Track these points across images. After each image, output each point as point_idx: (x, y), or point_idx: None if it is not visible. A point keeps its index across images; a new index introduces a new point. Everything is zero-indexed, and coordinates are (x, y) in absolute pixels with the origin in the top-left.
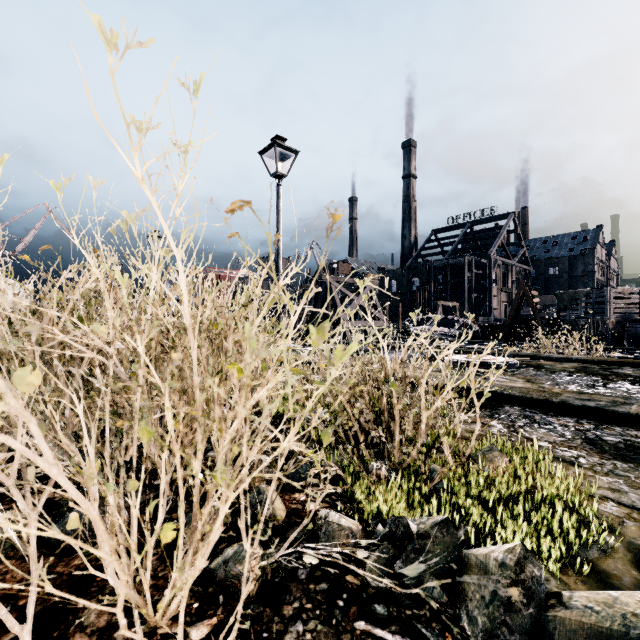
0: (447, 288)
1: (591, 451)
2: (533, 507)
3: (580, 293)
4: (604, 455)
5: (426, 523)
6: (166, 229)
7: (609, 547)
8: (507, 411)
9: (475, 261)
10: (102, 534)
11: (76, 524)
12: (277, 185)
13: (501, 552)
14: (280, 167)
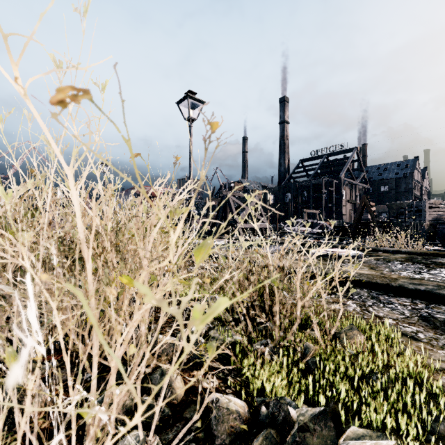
0: (310, 200)
1: (426, 327)
2: (388, 379)
3: (404, 204)
4: (437, 331)
5: (305, 415)
6: (54, 146)
7: None
8: (358, 293)
9: (330, 181)
10: None
11: None
12: (189, 126)
13: None
14: (191, 113)
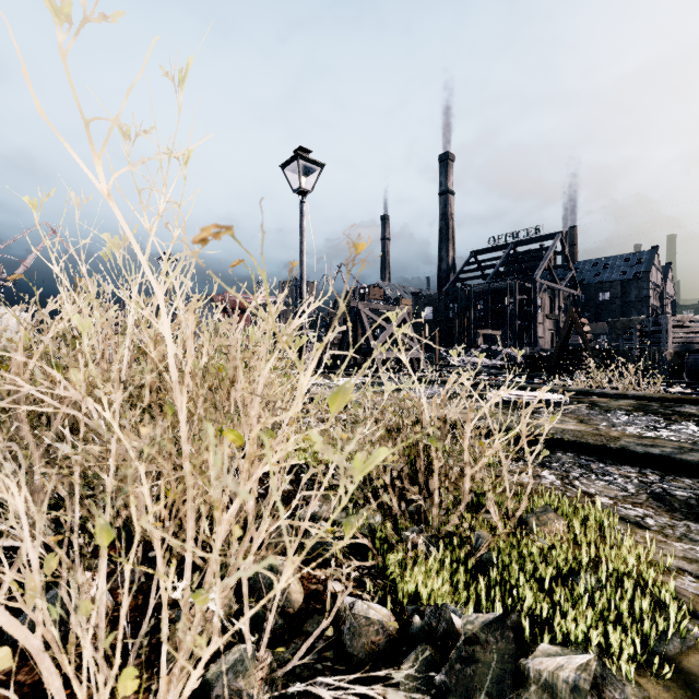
0: (488, 315)
1: (659, 509)
2: (597, 583)
3: (635, 321)
4: (674, 514)
5: (475, 623)
6: (142, 259)
7: (692, 638)
8: (559, 458)
9: (519, 285)
10: (49, 666)
11: (7, 662)
12: (300, 202)
13: (572, 670)
14: (304, 182)
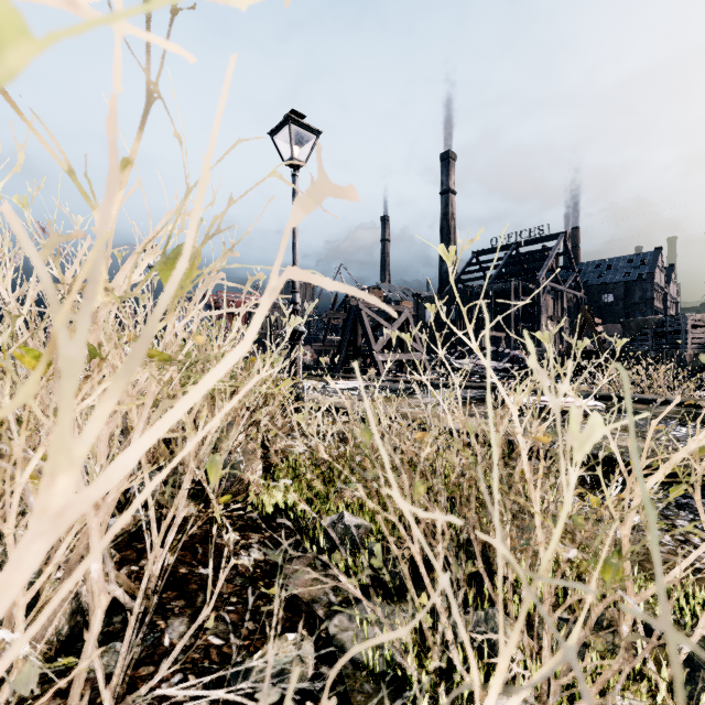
0: (491, 317)
1: None
2: None
3: (651, 321)
4: None
5: None
6: None
7: None
8: None
9: (522, 286)
10: None
11: None
12: (293, 175)
13: None
14: (296, 152)
